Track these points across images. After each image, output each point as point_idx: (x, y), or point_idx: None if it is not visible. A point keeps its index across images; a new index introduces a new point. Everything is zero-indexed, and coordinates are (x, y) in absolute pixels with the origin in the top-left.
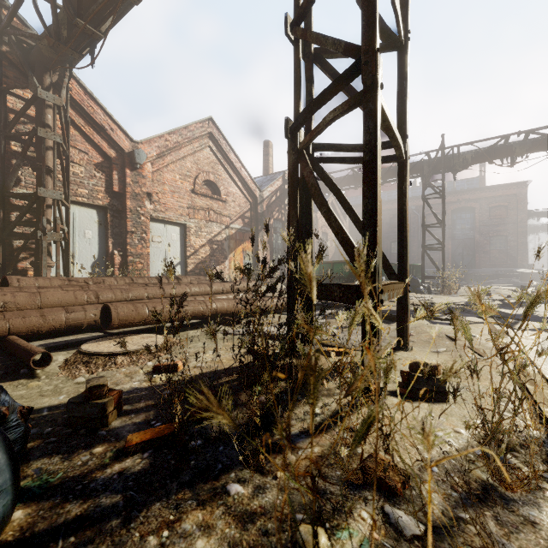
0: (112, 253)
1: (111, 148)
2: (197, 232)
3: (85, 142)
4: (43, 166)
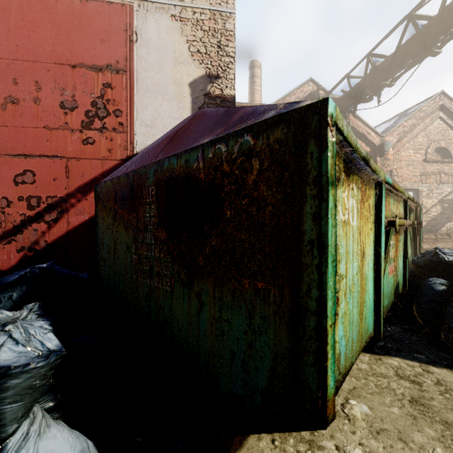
0: None
1: (367, 146)
2: (428, 194)
3: None
4: None
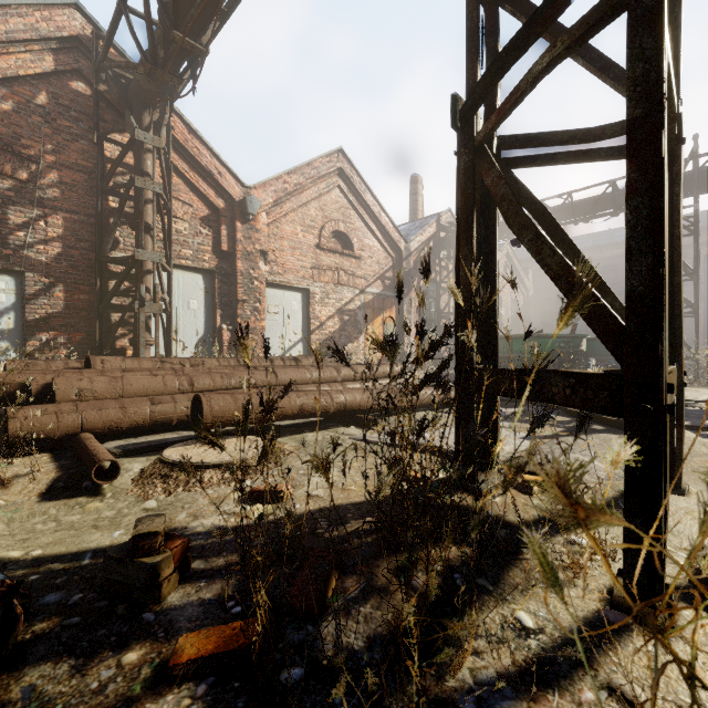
0: (220, 328)
1: (219, 197)
2: (323, 299)
3: (189, 192)
4: (141, 223)
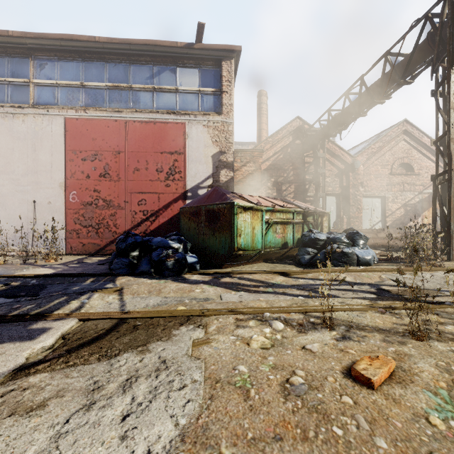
0: (342, 217)
1: (342, 164)
2: (393, 200)
3: (330, 165)
4: (319, 184)
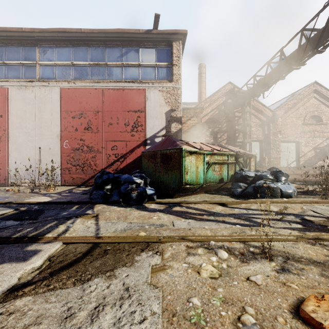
0: (264, 158)
1: (264, 117)
2: (305, 144)
3: (255, 118)
4: (246, 132)
